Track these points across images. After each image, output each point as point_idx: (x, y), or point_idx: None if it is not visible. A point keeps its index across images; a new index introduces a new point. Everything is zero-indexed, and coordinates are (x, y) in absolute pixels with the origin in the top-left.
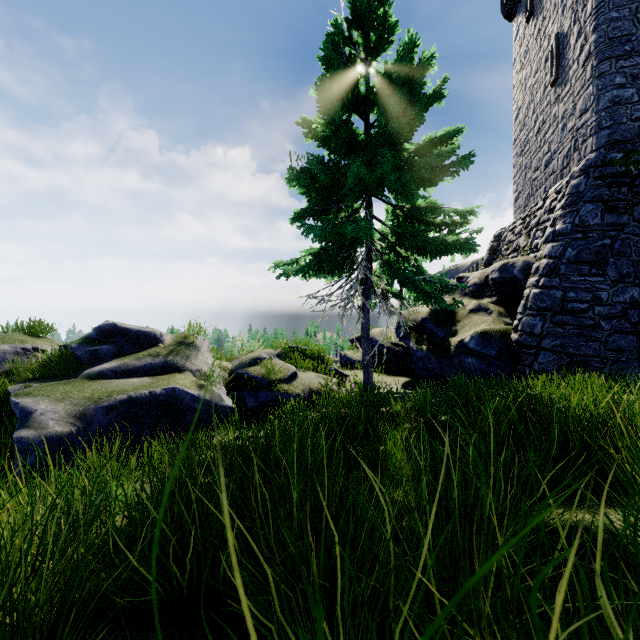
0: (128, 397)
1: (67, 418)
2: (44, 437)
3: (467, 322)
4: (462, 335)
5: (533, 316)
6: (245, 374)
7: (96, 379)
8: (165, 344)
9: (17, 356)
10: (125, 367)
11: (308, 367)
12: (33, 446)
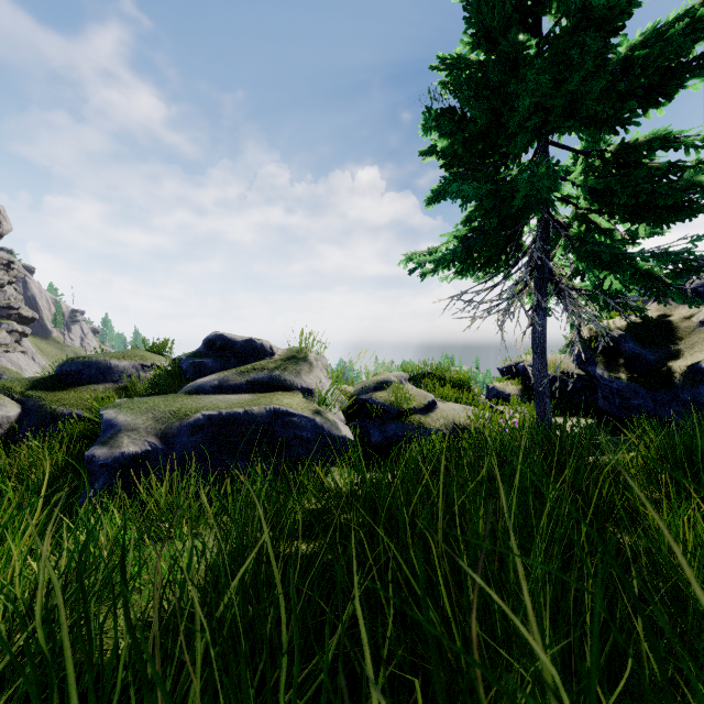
0: (218, 415)
1: (145, 436)
2: (116, 458)
3: (698, 338)
4: (692, 357)
5: None
6: (369, 400)
7: (193, 394)
8: (274, 358)
9: (135, 371)
10: (225, 381)
11: (449, 397)
12: (103, 468)
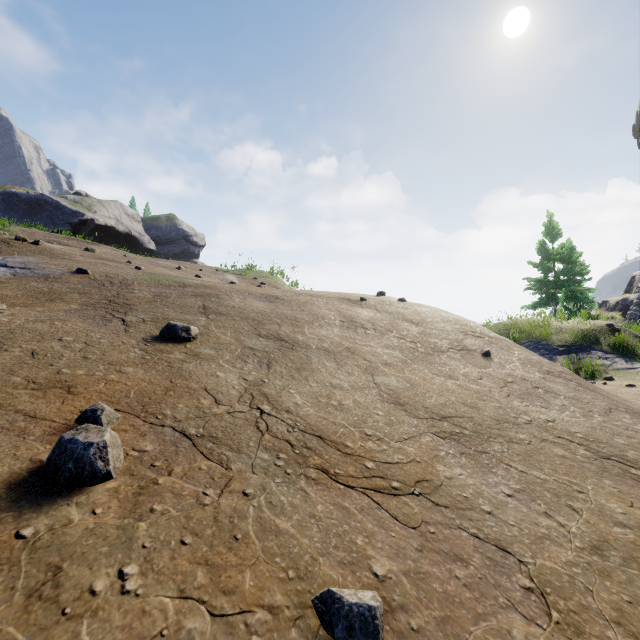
0: None
1: None
2: None
3: None
4: None
5: (628, 321)
6: None
7: None
8: None
9: None
10: None
11: None
12: None
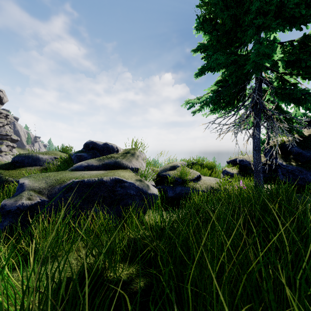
0: (82, 181)
1: (38, 193)
2: (18, 206)
3: None
4: None
5: None
6: (166, 175)
7: (73, 170)
8: (118, 153)
9: (51, 160)
10: (90, 164)
11: (206, 174)
12: (9, 212)
